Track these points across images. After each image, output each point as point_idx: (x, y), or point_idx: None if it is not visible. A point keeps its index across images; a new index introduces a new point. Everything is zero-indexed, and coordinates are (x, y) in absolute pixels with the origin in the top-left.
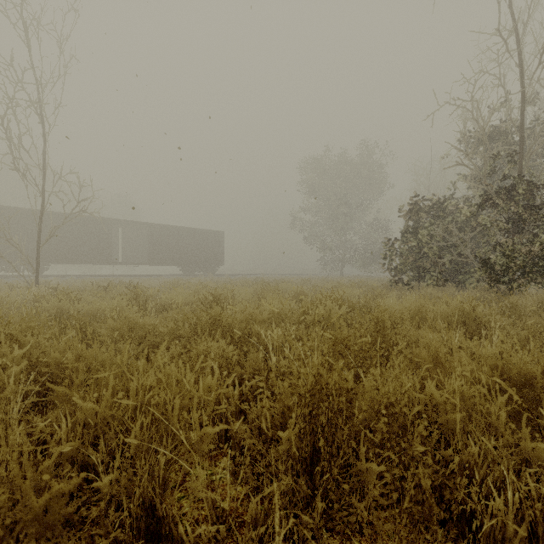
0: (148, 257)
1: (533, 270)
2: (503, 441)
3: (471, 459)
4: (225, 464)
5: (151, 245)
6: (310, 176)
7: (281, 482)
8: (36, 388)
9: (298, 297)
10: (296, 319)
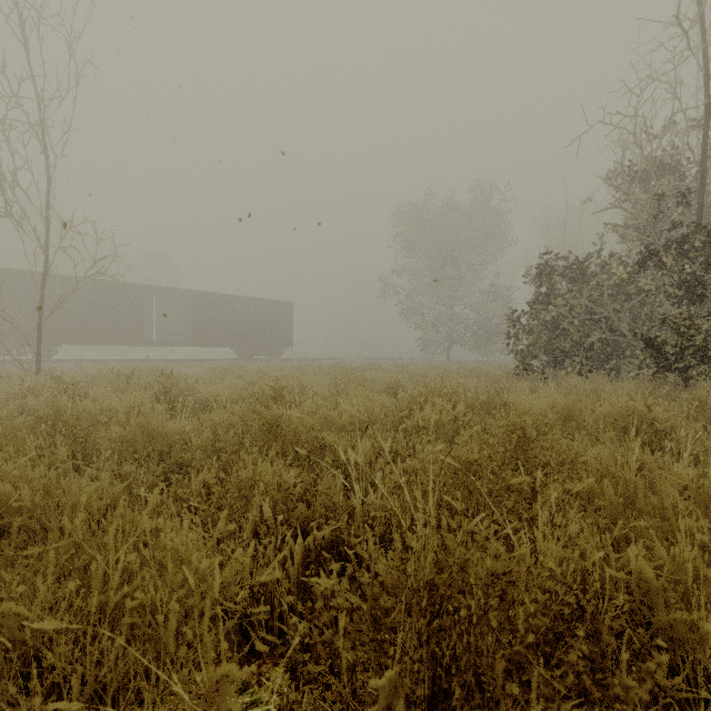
0: (191, 335)
1: None
2: None
3: None
4: None
5: (196, 319)
6: (407, 228)
7: None
8: None
9: (392, 391)
10: (390, 423)
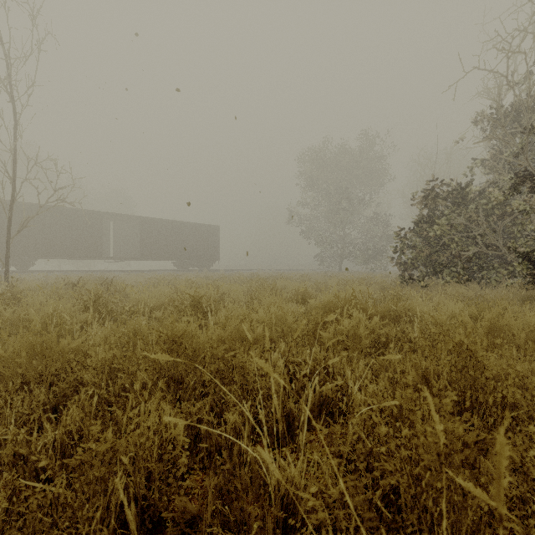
0: (140, 251)
1: None
2: None
3: None
4: None
5: (143, 239)
6: (308, 168)
7: None
8: None
9: (301, 298)
10: (303, 333)
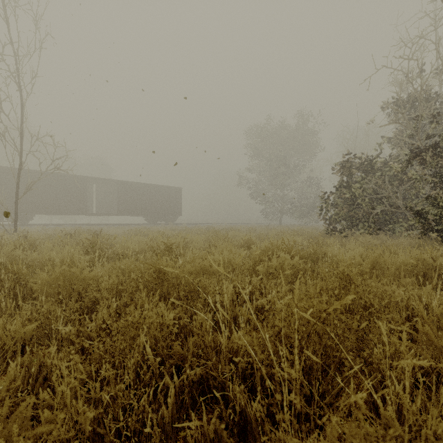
0: (118, 208)
1: None
2: None
3: None
4: None
5: (120, 198)
6: (254, 141)
7: None
8: None
9: (246, 245)
10: (246, 268)
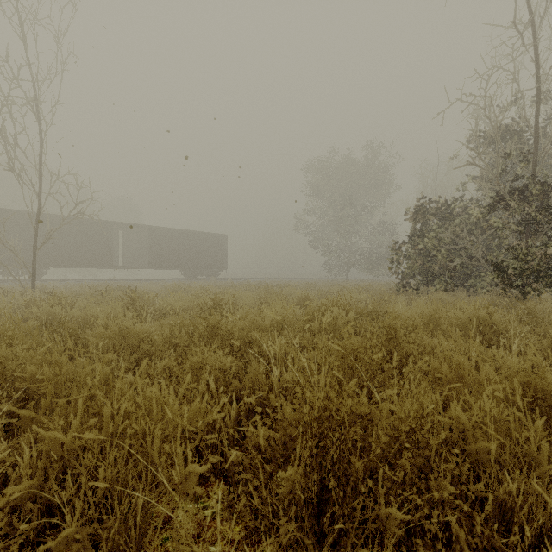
0: (149, 260)
1: (548, 274)
2: (541, 472)
3: (508, 498)
4: (215, 507)
5: (153, 248)
6: (315, 178)
7: (282, 537)
8: (5, 407)
9: (303, 302)
10: (300, 325)
